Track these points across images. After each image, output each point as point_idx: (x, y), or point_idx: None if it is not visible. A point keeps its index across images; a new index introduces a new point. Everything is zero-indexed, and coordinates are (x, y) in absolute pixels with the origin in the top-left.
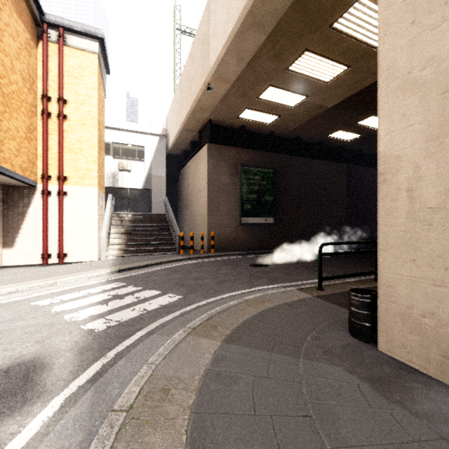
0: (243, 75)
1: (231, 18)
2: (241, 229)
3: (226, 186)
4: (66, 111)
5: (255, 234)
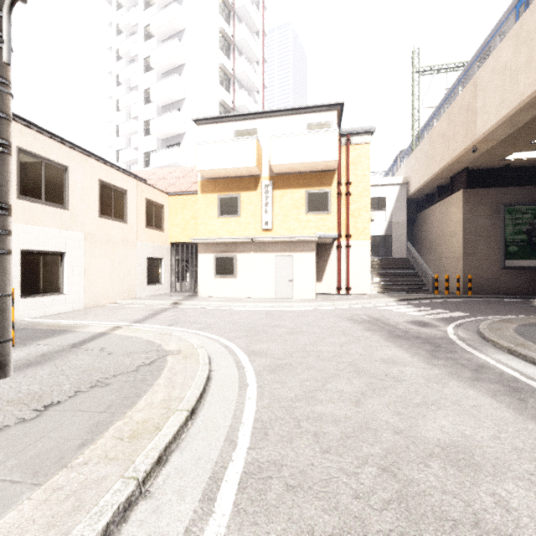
0: (514, 133)
1: (506, 105)
2: (504, 273)
3: (484, 229)
4: (350, 190)
5: (523, 278)
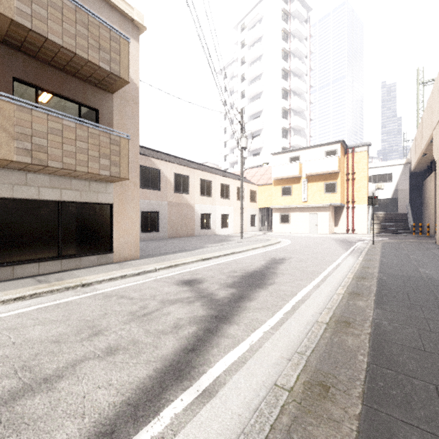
0: None
1: (425, 140)
2: None
3: None
4: (354, 177)
5: None
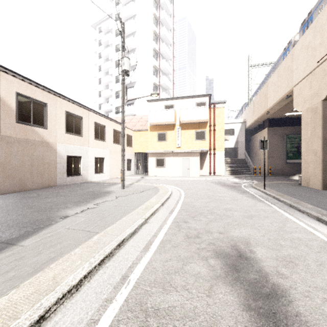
0: (282, 107)
1: (275, 99)
2: (286, 166)
3: (277, 146)
4: (215, 128)
5: (295, 168)
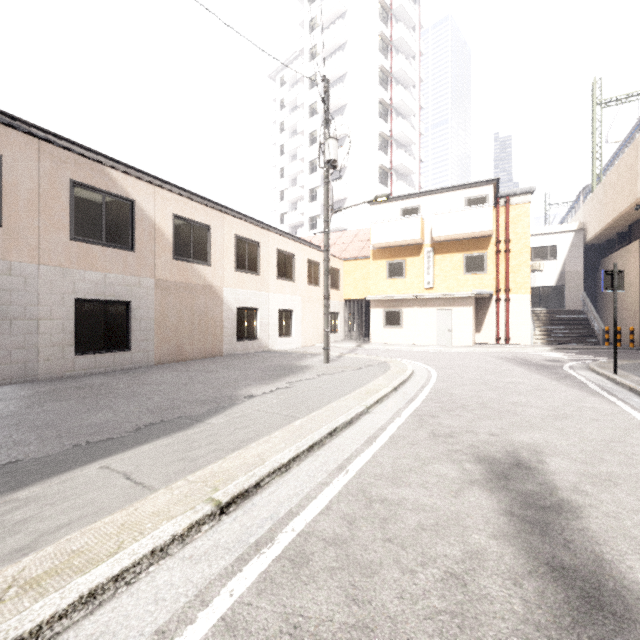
0: None
1: None
2: None
3: None
4: (509, 247)
5: None
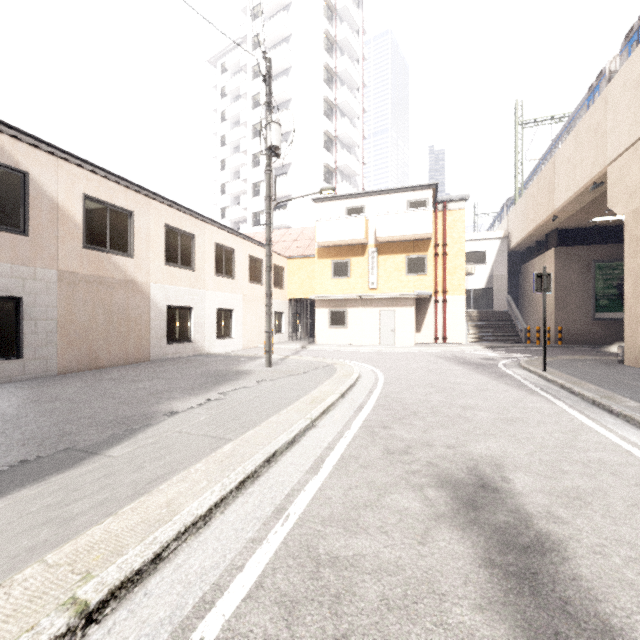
0: (585, 207)
1: (570, 189)
2: (595, 325)
3: (575, 284)
4: (446, 251)
5: (614, 330)
